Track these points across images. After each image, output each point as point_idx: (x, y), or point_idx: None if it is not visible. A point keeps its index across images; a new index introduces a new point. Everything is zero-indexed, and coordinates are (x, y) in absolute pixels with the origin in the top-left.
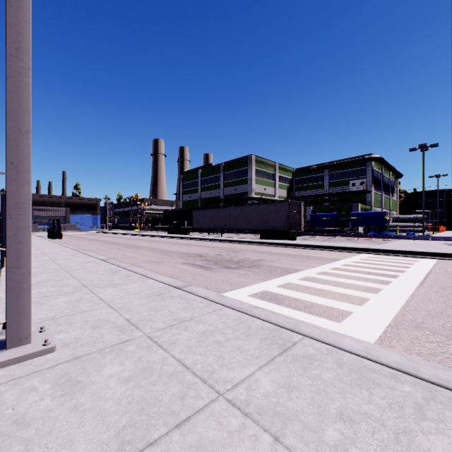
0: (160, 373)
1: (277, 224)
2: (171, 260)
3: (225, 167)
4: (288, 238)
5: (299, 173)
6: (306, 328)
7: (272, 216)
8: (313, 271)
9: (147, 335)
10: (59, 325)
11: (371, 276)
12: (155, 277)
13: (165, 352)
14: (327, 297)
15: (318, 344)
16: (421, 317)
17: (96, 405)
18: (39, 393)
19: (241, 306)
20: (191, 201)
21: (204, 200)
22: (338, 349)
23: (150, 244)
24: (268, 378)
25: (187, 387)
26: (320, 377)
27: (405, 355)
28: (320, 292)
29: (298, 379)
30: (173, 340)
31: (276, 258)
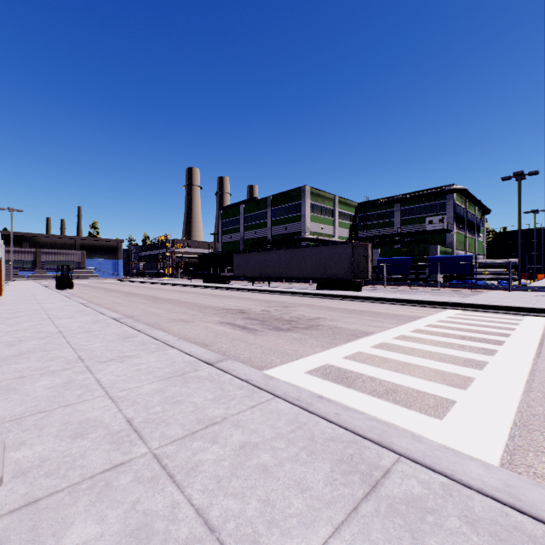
0: (163, 544)
1: (338, 272)
2: (204, 319)
3: (273, 200)
4: (351, 288)
5: (364, 208)
6: (400, 440)
7: (331, 261)
8: (390, 335)
9: (154, 453)
10: (24, 432)
11: (467, 342)
12: (179, 346)
13: (178, 491)
14: (415, 375)
15: (424, 473)
16: None
17: None
18: None
19: (298, 397)
20: (231, 243)
21: (248, 242)
22: (460, 484)
23: (181, 296)
24: None
25: None
26: None
27: None
28: (403, 367)
29: None
30: (193, 462)
31: (339, 316)
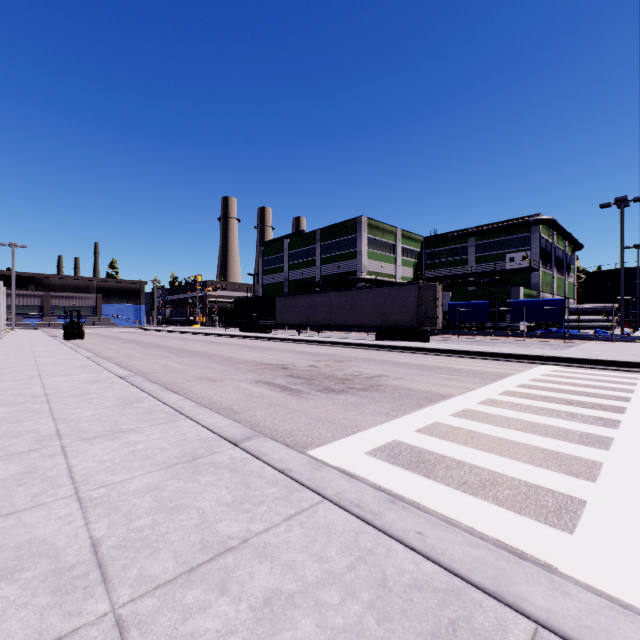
0: None
1: (402, 318)
2: (236, 377)
3: (324, 234)
4: (418, 338)
5: (432, 243)
6: (531, 591)
7: (394, 306)
8: (473, 398)
9: (118, 615)
10: None
11: (577, 409)
12: (195, 416)
13: None
14: (517, 458)
15: None
16: None
17: None
18: None
19: (359, 500)
20: (274, 285)
21: (293, 283)
22: None
23: (211, 348)
24: None
25: None
26: None
27: None
28: (500, 446)
29: None
30: (180, 638)
31: (405, 373)
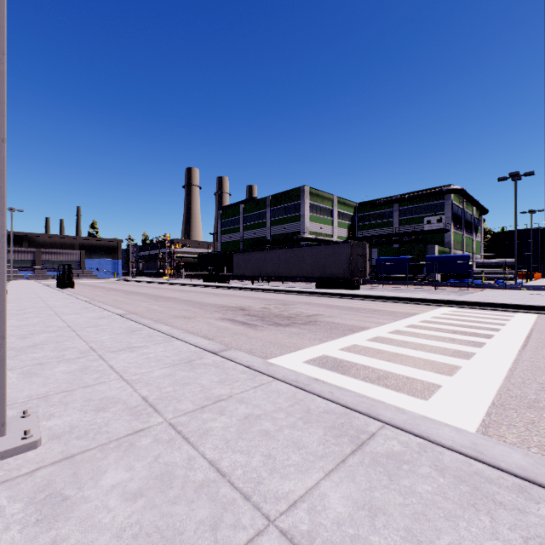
0: (184, 484)
1: (337, 271)
2: (206, 315)
3: (273, 200)
4: (350, 287)
5: (363, 208)
6: (385, 412)
7: (330, 260)
8: (385, 329)
9: (169, 422)
10: (51, 407)
11: (458, 336)
12: (184, 338)
13: (192, 449)
14: (405, 364)
15: (404, 436)
16: (533, 392)
17: (85, 541)
18: (5, 517)
19: (296, 379)
20: (231, 242)
21: (247, 242)
22: (434, 444)
23: (181, 295)
24: (340, 492)
25: (222, 508)
26: (415, 491)
27: (531, 455)
28: (396, 358)
29: (383, 495)
30: (204, 429)
31: (336, 313)
